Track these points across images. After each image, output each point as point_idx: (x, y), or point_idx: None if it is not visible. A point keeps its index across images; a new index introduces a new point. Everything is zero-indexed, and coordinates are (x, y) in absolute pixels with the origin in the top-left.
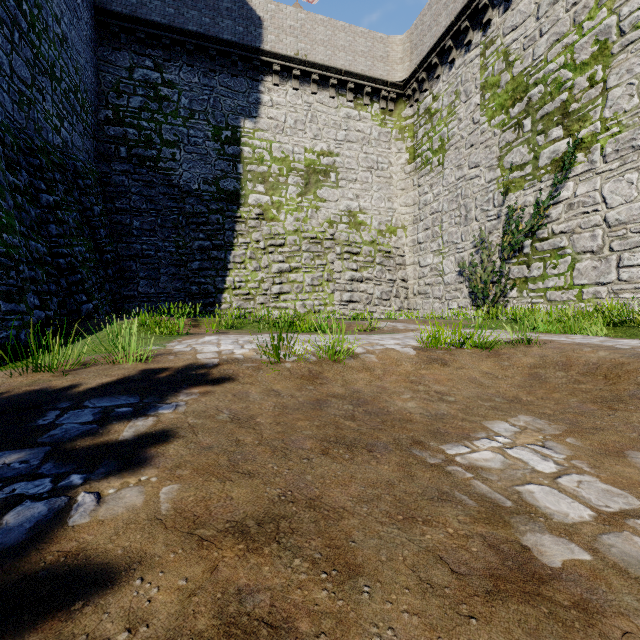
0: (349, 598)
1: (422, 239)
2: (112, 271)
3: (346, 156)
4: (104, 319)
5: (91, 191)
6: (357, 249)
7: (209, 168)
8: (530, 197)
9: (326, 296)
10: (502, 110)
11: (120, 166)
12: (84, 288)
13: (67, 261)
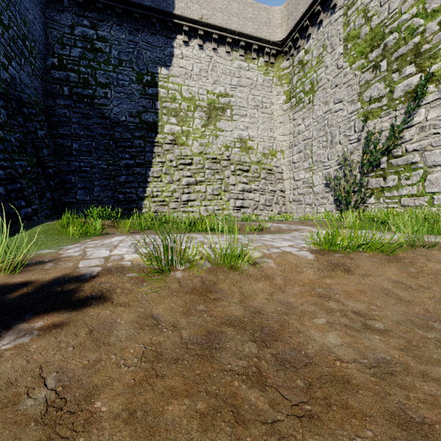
0: None
1: (296, 160)
2: (54, 182)
3: (238, 97)
4: (36, 221)
5: (35, 118)
6: (247, 167)
7: (133, 104)
8: (386, 123)
9: (223, 203)
10: (362, 56)
11: (63, 101)
12: (23, 195)
13: (6, 172)
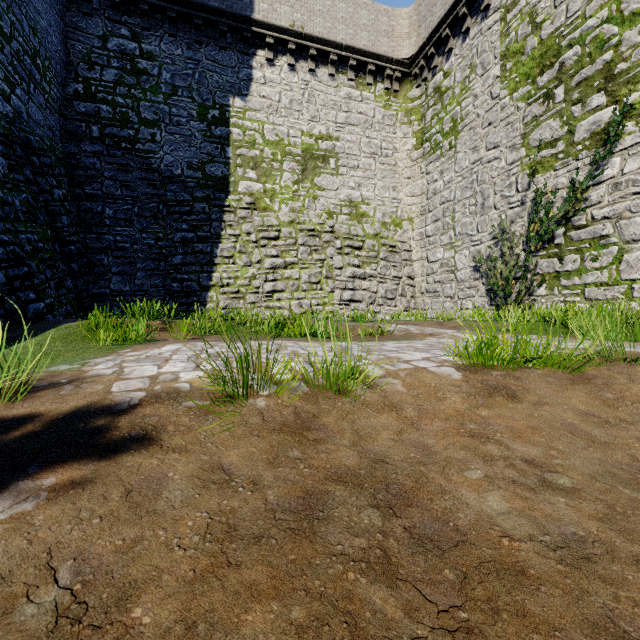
0: None
1: (431, 232)
2: (77, 265)
3: (347, 140)
4: (51, 321)
5: (50, 171)
6: (359, 243)
7: (194, 151)
8: (563, 178)
9: (325, 295)
10: (527, 80)
11: (91, 147)
12: (33, 284)
13: (8, 250)
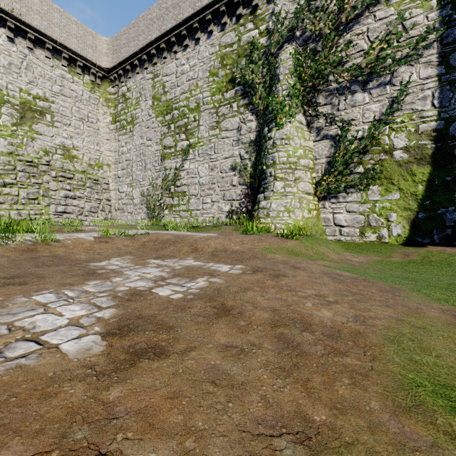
0: (42, 279)
1: (121, 175)
2: None
3: (61, 105)
4: None
5: None
6: (71, 175)
7: None
8: (173, 164)
9: (42, 208)
10: (162, 115)
11: None
12: None
13: None
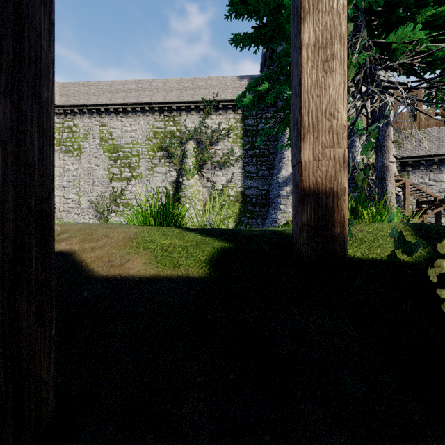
0: None
1: (66, 186)
2: None
3: None
4: None
5: None
6: None
7: None
8: (119, 185)
9: None
10: (109, 152)
11: None
12: None
13: None
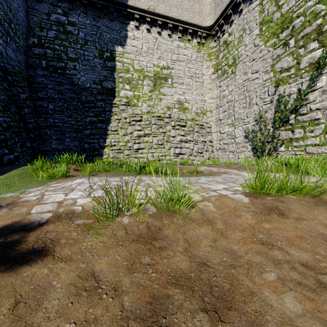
0: None
1: (222, 117)
2: (33, 135)
3: (177, 69)
4: (16, 165)
5: (18, 84)
6: (184, 123)
7: (96, 74)
8: (294, 88)
9: (166, 150)
10: (274, 36)
11: (41, 72)
12: (7, 145)
13: None
